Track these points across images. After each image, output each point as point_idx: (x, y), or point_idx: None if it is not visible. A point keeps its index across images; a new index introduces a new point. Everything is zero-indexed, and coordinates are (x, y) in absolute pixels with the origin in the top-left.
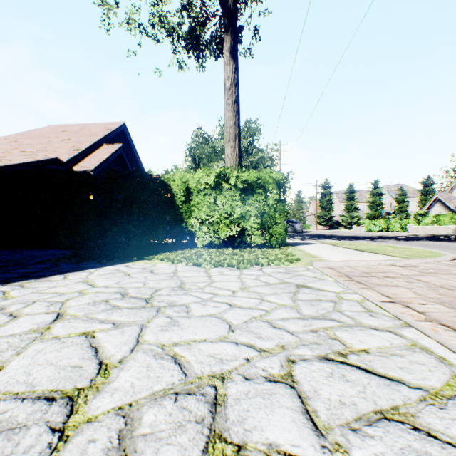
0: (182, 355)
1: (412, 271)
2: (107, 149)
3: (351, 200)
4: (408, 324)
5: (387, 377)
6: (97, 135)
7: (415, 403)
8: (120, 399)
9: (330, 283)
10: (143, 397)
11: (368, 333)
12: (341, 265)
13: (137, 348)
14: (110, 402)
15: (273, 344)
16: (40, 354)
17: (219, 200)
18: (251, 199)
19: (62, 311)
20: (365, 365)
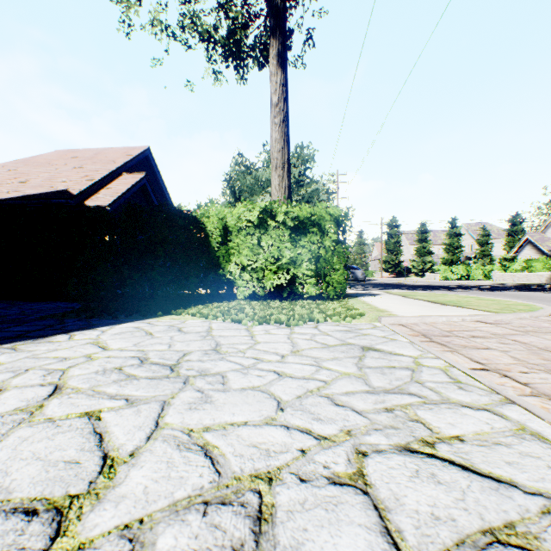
0: (215, 445)
1: (506, 330)
2: (127, 179)
3: (424, 242)
4: (510, 400)
5: (492, 478)
6: (115, 162)
7: (537, 518)
8: (127, 512)
9: (404, 345)
10: (160, 510)
11: (459, 412)
12: (416, 321)
13: (156, 434)
14: (114, 516)
15: (336, 428)
16: (25, 444)
17: (264, 241)
18: (303, 240)
19: (61, 383)
20: (461, 460)
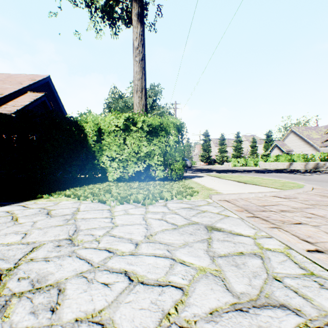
0: None
1: (298, 203)
2: (30, 96)
3: (223, 145)
4: None
5: None
6: (22, 84)
7: None
8: None
9: (237, 222)
10: None
11: None
12: (235, 197)
13: None
14: None
15: None
16: None
17: (128, 140)
18: (155, 140)
19: None
20: None
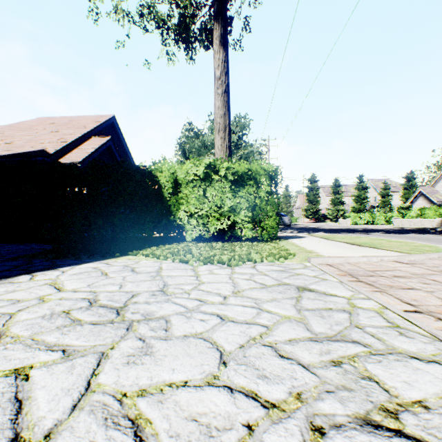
0: (149, 419)
1: (422, 269)
2: (95, 141)
3: (337, 194)
4: None
5: None
6: (85, 127)
7: None
8: None
9: (335, 285)
10: None
11: (410, 366)
12: (341, 261)
13: (84, 401)
14: None
15: (285, 391)
16: None
17: (209, 192)
18: (241, 191)
19: (3, 330)
20: (436, 440)
